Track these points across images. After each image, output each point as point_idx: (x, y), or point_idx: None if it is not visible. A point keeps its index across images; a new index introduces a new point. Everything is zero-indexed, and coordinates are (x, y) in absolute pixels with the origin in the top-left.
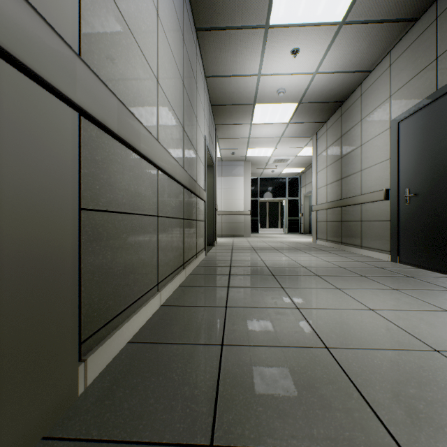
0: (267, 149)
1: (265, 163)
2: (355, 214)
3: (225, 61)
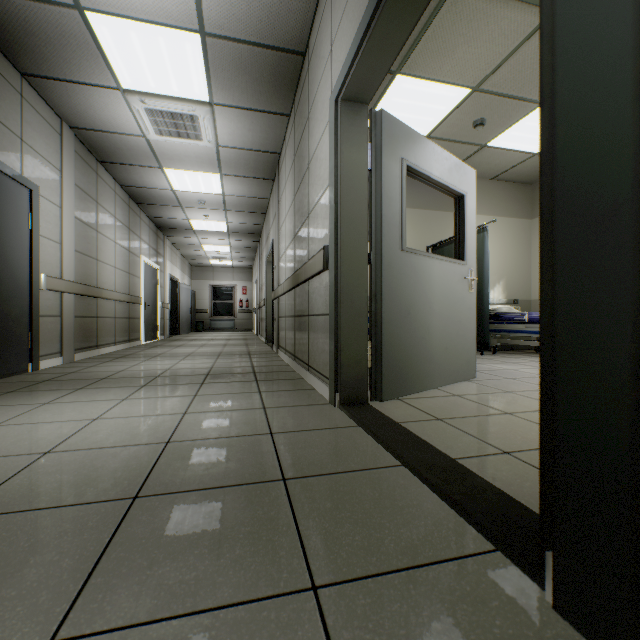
0: None
1: None
2: None
3: None
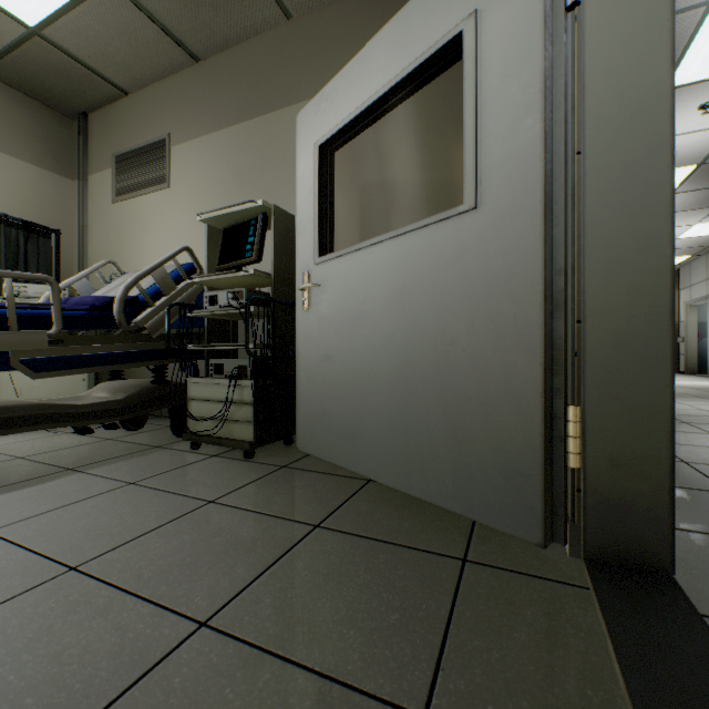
0: None
1: None
2: None
3: None
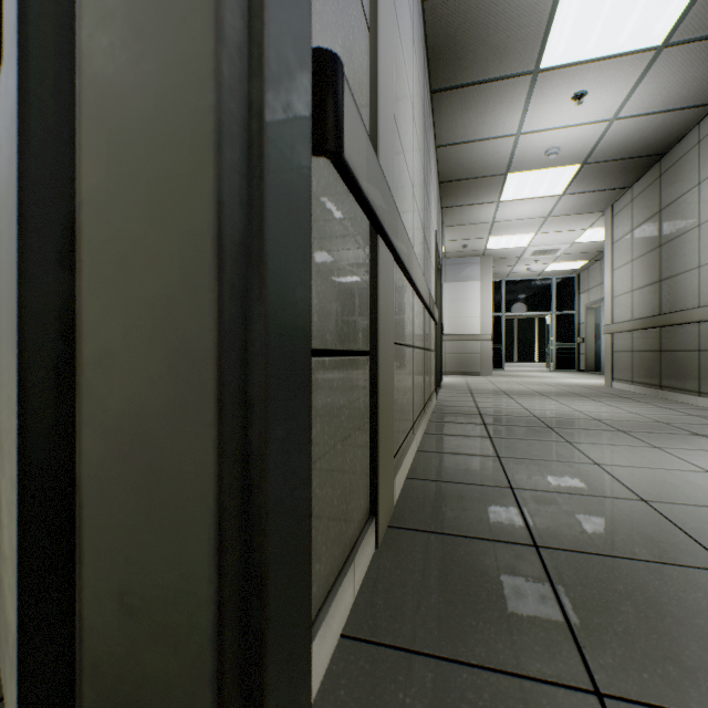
0: (521, 235)
1: (517, 257)
2: (686, 338)
3: (467, 123)
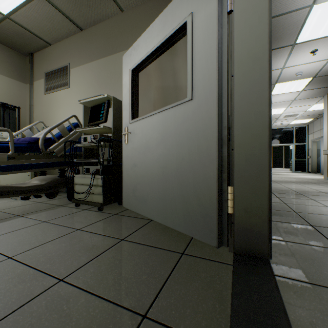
0: (279, 109)
1: (276, 118)
2: None
3: None
